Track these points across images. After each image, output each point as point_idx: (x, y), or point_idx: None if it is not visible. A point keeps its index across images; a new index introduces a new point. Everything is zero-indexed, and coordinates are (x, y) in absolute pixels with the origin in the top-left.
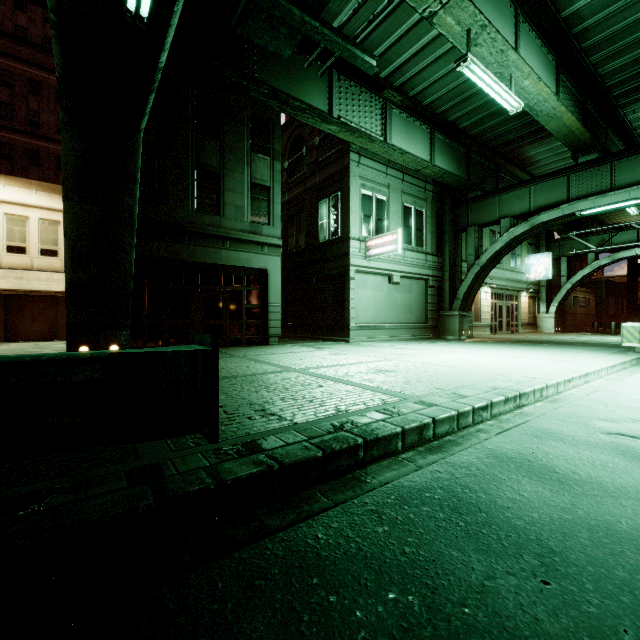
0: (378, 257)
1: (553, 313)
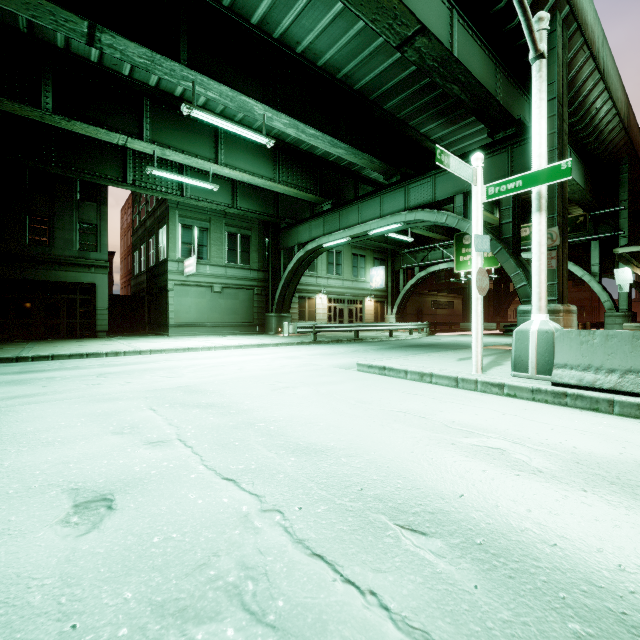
0: (188, 274)
1: (395, 314)
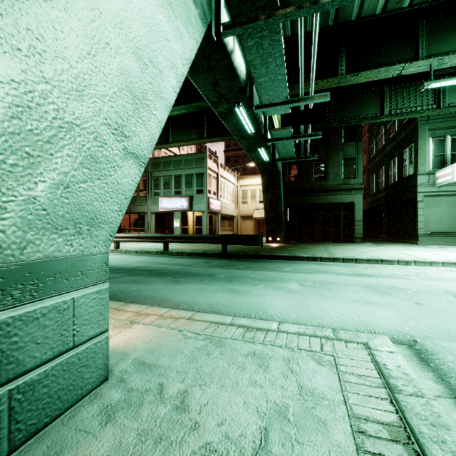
0: (442, 184)
1: None
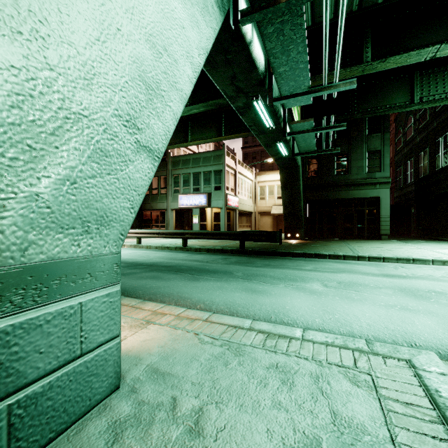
0: None
1: None
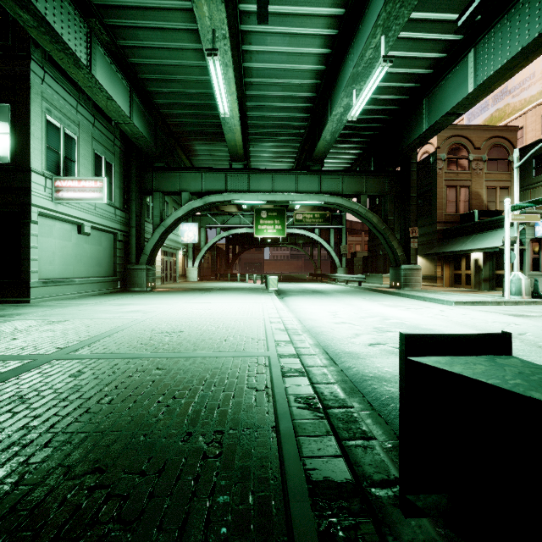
0: (74, 202)
1: (197, 267)
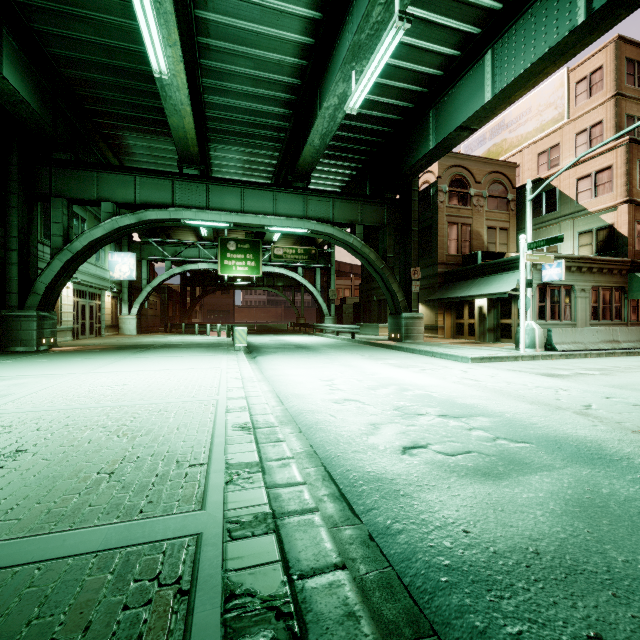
0: None
1: (135, 315)
